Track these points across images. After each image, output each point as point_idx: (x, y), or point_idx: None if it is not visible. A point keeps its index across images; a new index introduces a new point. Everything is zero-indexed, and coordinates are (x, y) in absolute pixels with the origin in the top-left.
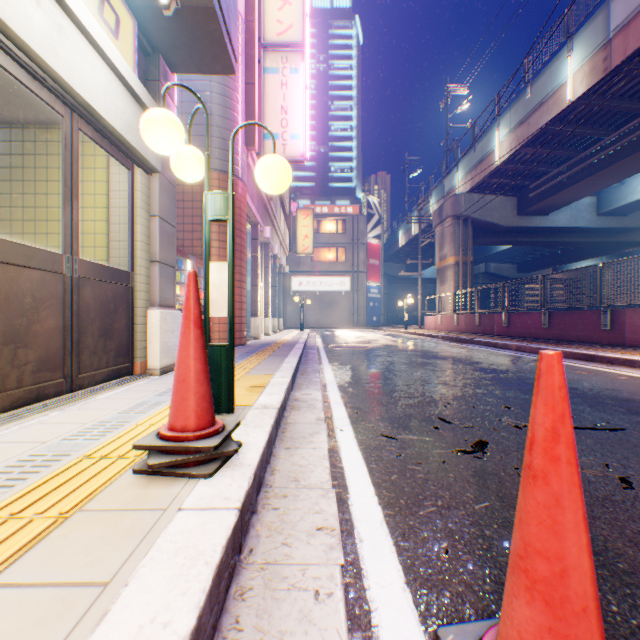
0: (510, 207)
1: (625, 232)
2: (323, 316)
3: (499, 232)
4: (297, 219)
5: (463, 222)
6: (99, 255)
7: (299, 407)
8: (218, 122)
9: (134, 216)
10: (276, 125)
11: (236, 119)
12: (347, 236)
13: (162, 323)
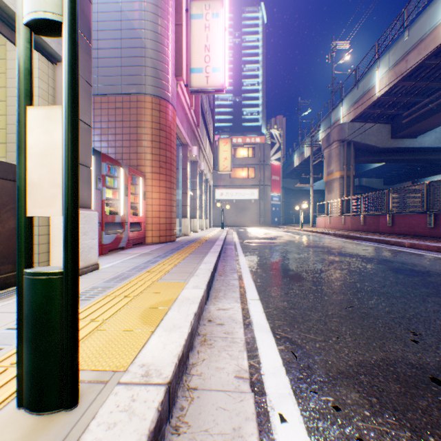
0: (385, 132)
1: None
2: (238, 217)
3: (375, 152)
4: (219, 146)
5: (346, 145)
6: (2, 152)
7: (212, 339)
8: (151, 54)
9: None
10: (200, 61)
11: (166, 52)
12: (256, 159)
13: None
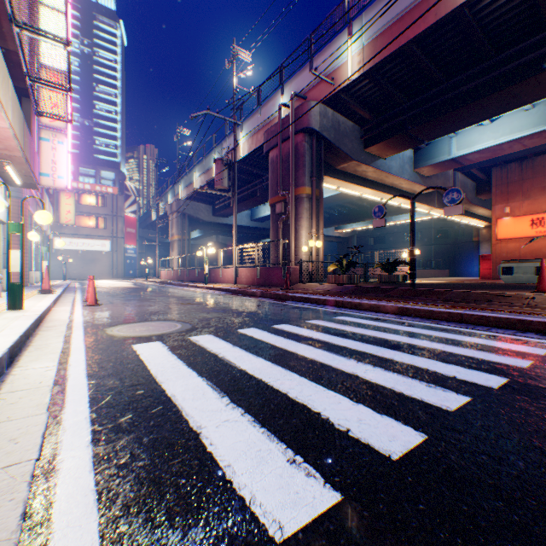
0: (210, 211)
1: (266, 229)
2: (86, 270)
3: (206, 223)
4: (61, 198)
5: (184, 216)
6: None
7: (67, 295)
8: None
9: (0, 240)
10: (50, 169)
11: None
12: (108, 209)
13: None
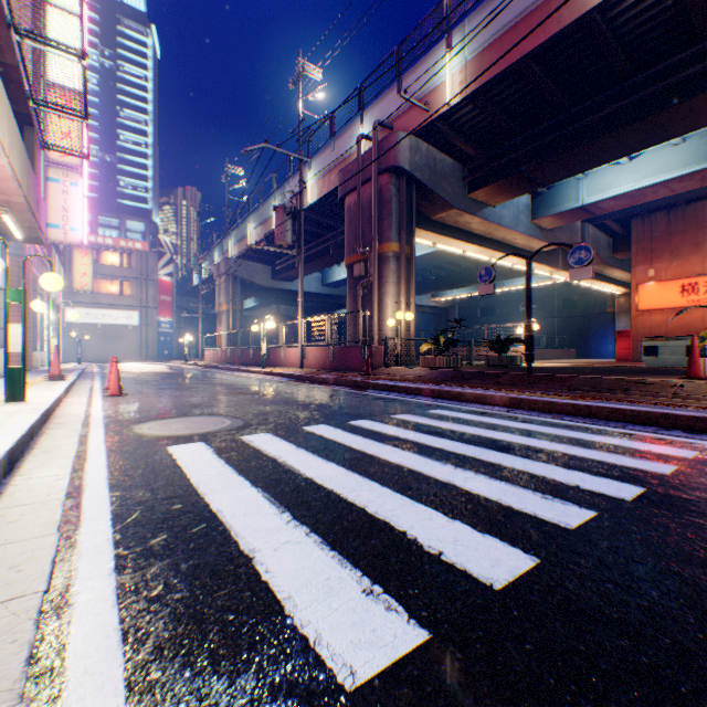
0: (268, 273)
1: (342, 297)
2: (108, 350)
3: (263, 289)
4: (75, 256)
5: (235, 279)
6: None
7: (83, 383)
8: None
9: None
10: (60, 219)
11: None
12: (137, 271)
13: None
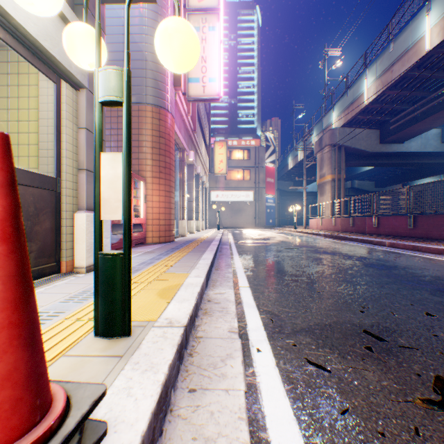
0: (374, 137)
1: None
2: (233, 219)
3: (365, 156)
4: (215, 149)
5: (338, 149)
6: (32, 164)
7: (211, 311)
8: (151, 66)
9: (60, 126)
10: (197, 71)
11: None
12: (251, 161)
13: (88, 225)
